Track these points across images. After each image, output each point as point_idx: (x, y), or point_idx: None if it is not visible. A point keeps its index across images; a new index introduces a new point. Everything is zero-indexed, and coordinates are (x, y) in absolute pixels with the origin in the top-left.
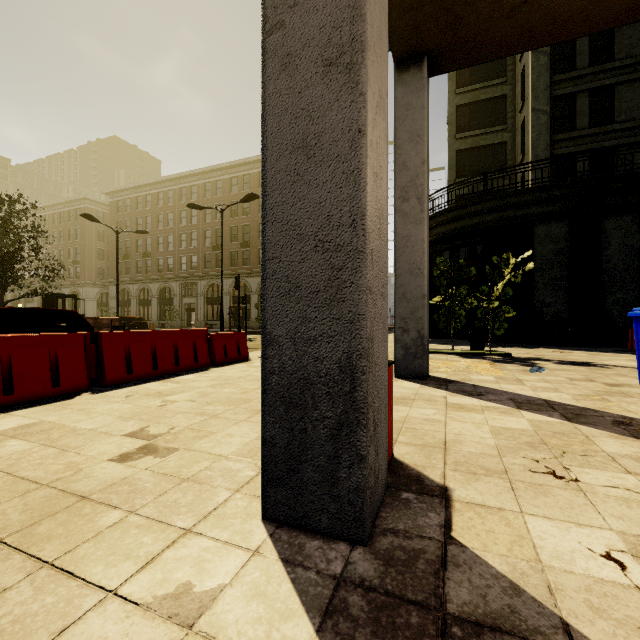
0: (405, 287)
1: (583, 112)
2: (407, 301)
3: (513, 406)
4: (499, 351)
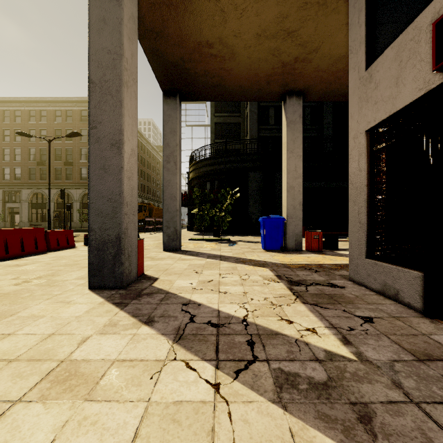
0: (168, 206)
1: (272, 117)
2: (169, 213)
3: (206, 258)
4: (226, 238)
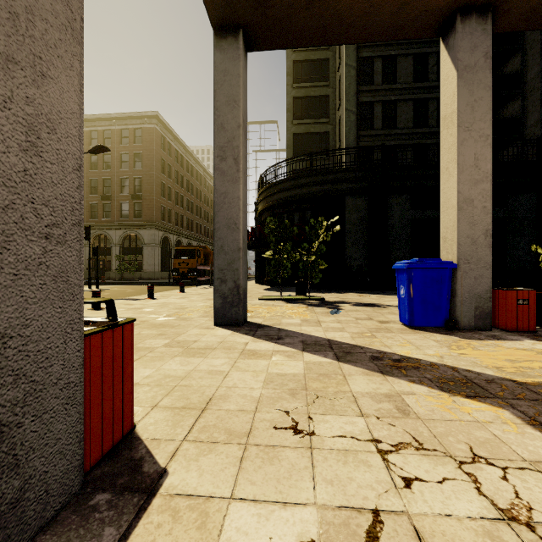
0: (223, 240)
1: (378, 117)
2: (225, 253)
3: (300, 348)
4: (317, 296)
